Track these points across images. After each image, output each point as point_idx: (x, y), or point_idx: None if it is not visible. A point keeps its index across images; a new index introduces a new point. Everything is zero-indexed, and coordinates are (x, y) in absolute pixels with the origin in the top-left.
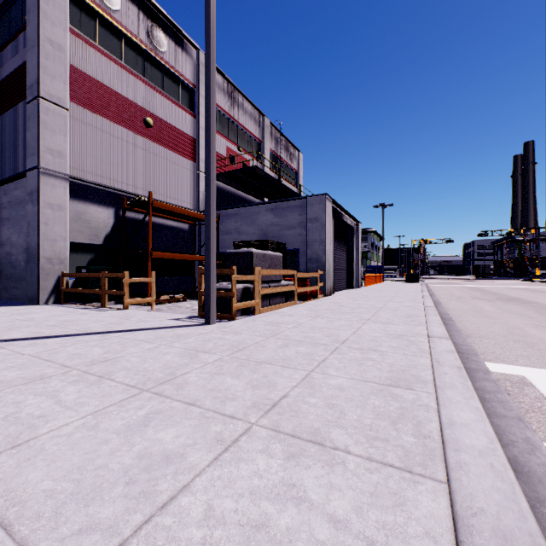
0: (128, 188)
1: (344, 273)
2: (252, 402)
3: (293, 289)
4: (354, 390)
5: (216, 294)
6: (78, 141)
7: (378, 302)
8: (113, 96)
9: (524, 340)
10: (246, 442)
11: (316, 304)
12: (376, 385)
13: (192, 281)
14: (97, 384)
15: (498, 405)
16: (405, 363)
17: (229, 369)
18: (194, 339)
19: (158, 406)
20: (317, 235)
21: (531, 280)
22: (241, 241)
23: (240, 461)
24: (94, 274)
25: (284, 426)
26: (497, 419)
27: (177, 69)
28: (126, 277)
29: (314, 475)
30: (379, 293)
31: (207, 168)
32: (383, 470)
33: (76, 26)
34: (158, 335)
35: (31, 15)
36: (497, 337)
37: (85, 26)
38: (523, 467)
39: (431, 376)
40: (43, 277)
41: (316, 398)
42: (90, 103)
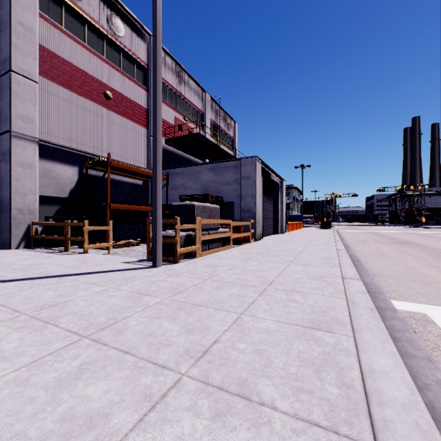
0: (90, 150)
1: (271, 221)
2: (185, 348)
3: (229, 235)
4: (280, 333)
5: (162, 241)
6: (46, 109)
7: (299, 246)
8: (77, 72)
9: (420, 279)
10: (174, 397)
11: (248, 247)
12: (300, 327)
13: (145, 228)
14: (41, 330)
15: (408, 345)
16: (324, 304)
17: (167, 313)
18: (141, 281)
19: (93, 355)
20: (249, 190)
21: (418, 226)
22: (186, 195)
23: (165, 423)
24: (58, 223)
25: (213, 376)
26: (409, 359)
27: (133, 51)
28: (86, 226)
29: (239, 440)
30: (299, 237)
31: (154, 132)
32: (309, 431)
33: (44, 12)
34: (109, 278)
35: (4, 1)
36: (398, 276)
37: (53, 12)
38: (440, 414)
39: (348, 318)
40: (14, 226)
41: (245, 343)
42: (57, 77)
